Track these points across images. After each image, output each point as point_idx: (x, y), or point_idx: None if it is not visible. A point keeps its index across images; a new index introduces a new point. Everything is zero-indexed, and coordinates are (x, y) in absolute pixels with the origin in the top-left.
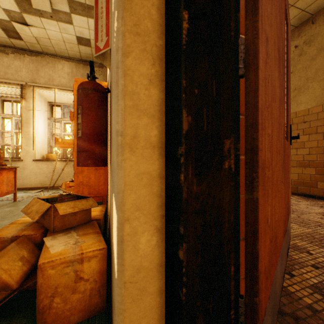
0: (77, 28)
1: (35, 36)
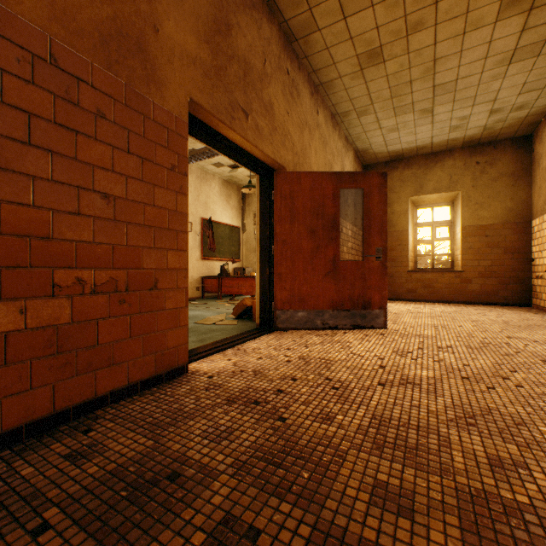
0: None
1: None
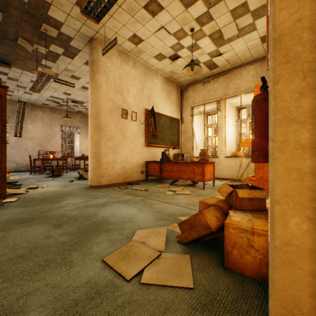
0: (260, 30)
1: (226, 59)
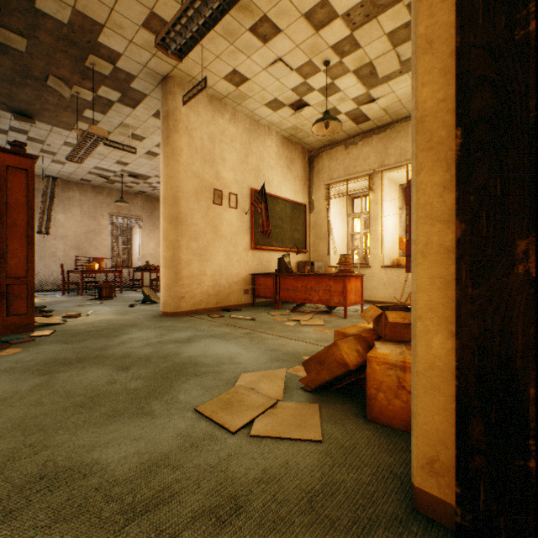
0: None
1: (382, 107)
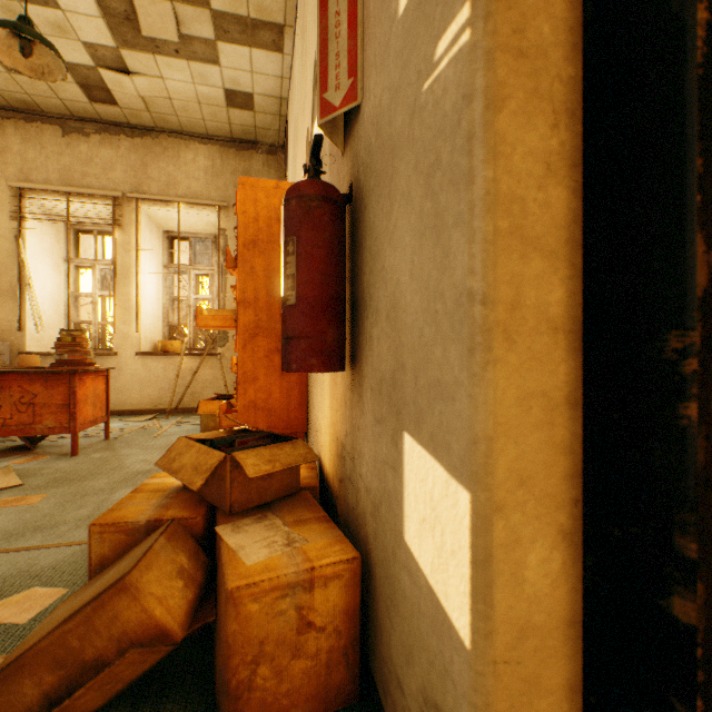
0: (227, 72)
1: (143, 94)
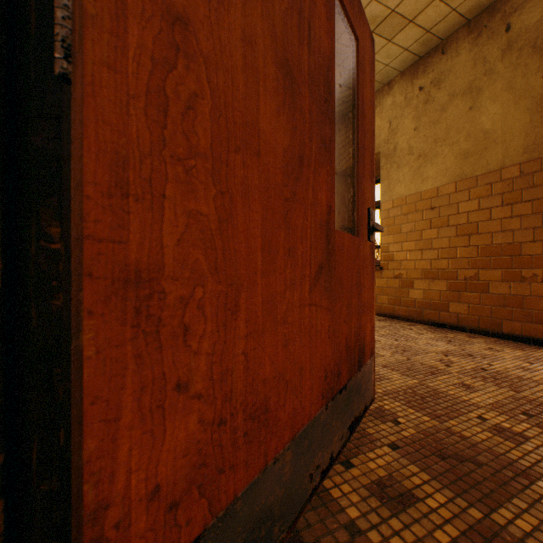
0: None
1: None
